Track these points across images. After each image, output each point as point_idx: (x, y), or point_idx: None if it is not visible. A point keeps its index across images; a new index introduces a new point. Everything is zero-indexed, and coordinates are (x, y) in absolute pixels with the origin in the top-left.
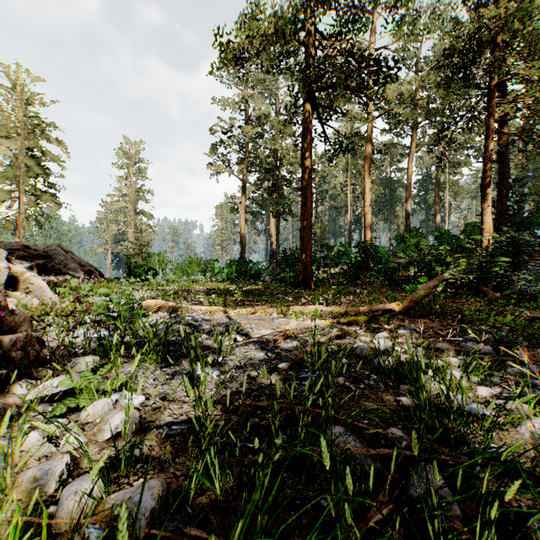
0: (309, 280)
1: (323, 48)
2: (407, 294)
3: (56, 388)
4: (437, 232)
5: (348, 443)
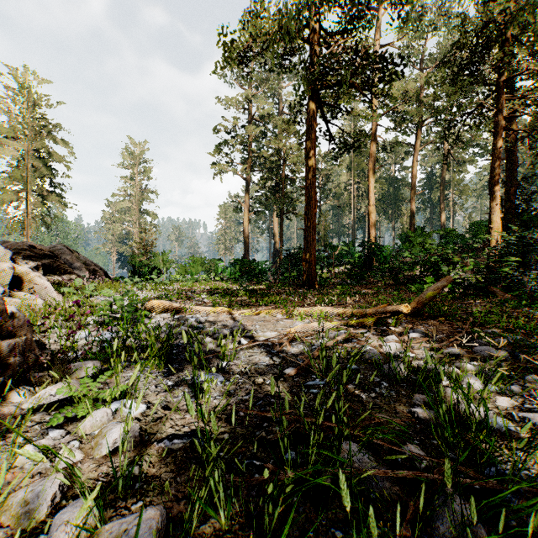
0: (313, 280)
1: (327, 46)
2: (413, 294)
3: (54, 396)
4: (442, 231)
5: (362, 462)
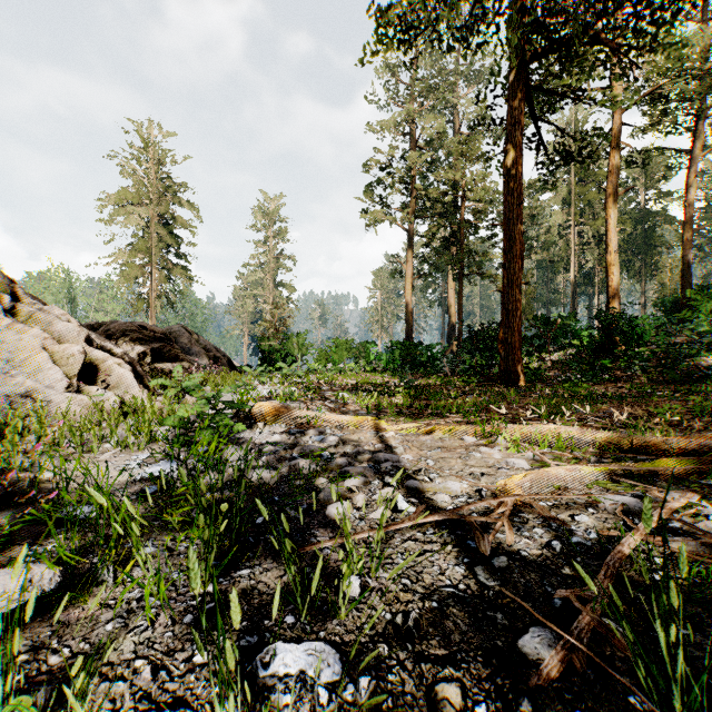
0: (517, 372)
1: None
2: None
3: None
4: None
5: None
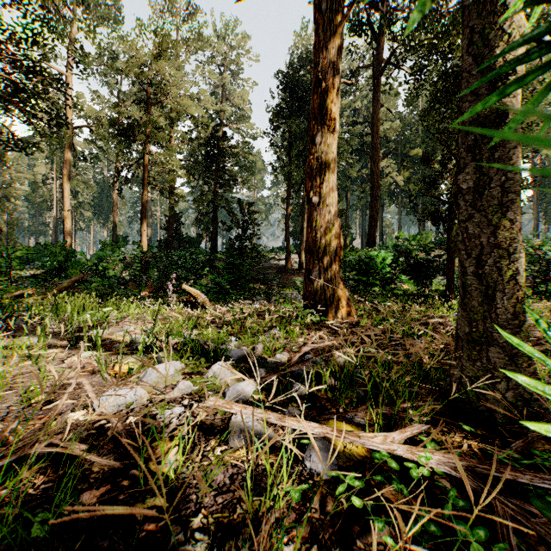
0: None
1: None
2: (78, 289)
3: None
4: (137, 242)
5: None
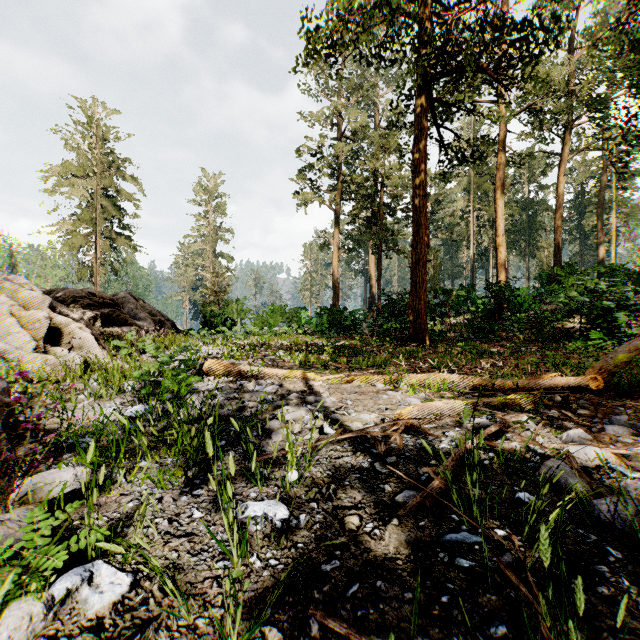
0: (423, 334)
1: (443, 22)
2: (574, 355)
3: None
4: (604, 267)
5: None
